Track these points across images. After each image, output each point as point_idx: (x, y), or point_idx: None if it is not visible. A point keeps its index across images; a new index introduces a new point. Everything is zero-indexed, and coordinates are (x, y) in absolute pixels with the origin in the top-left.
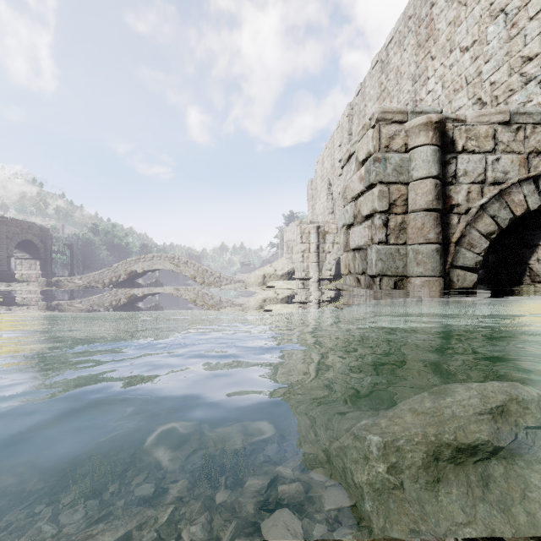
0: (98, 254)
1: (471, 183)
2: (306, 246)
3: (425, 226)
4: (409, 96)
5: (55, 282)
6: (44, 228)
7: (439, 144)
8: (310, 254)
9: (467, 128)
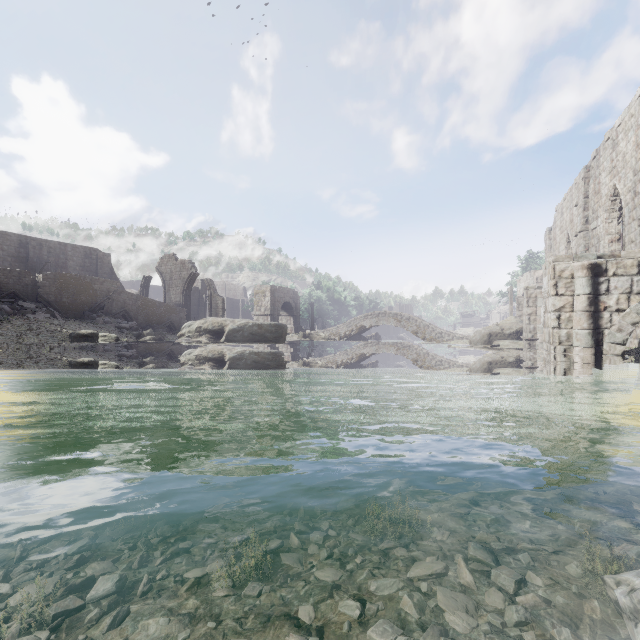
0: (325, 309)
1: (619, 294)
2: (532, 310)
3: (581, 320)
4: (631, 185)
5: (308, 335)
6: (295, 292)
7: (592, 276)
8: (537, 317)
9: (616, 263)
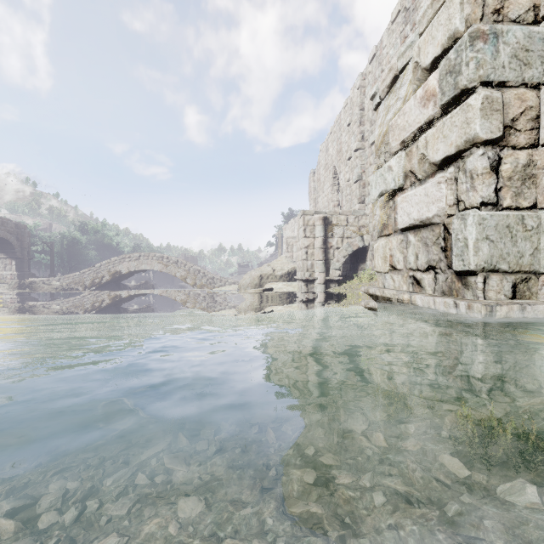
0: (85, 254)
1: None
2: (310, 241)
3: None
4: None
5: (28, 284)
6: (20, 225)
7: None
8: (315, 251)
9: None
